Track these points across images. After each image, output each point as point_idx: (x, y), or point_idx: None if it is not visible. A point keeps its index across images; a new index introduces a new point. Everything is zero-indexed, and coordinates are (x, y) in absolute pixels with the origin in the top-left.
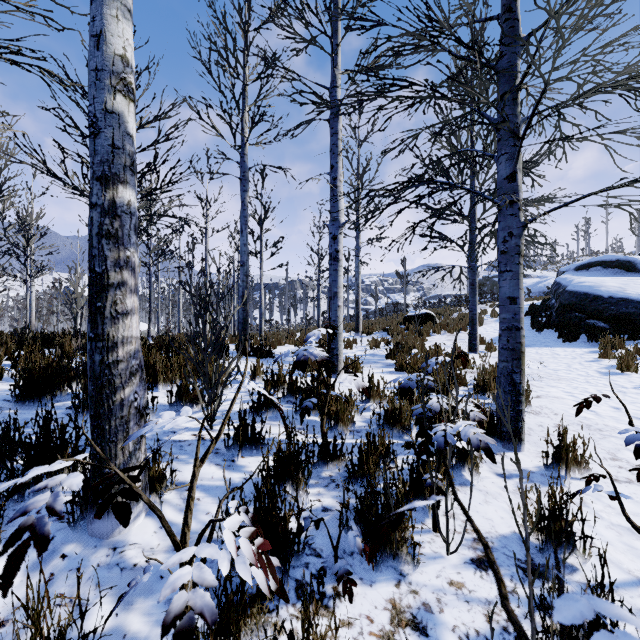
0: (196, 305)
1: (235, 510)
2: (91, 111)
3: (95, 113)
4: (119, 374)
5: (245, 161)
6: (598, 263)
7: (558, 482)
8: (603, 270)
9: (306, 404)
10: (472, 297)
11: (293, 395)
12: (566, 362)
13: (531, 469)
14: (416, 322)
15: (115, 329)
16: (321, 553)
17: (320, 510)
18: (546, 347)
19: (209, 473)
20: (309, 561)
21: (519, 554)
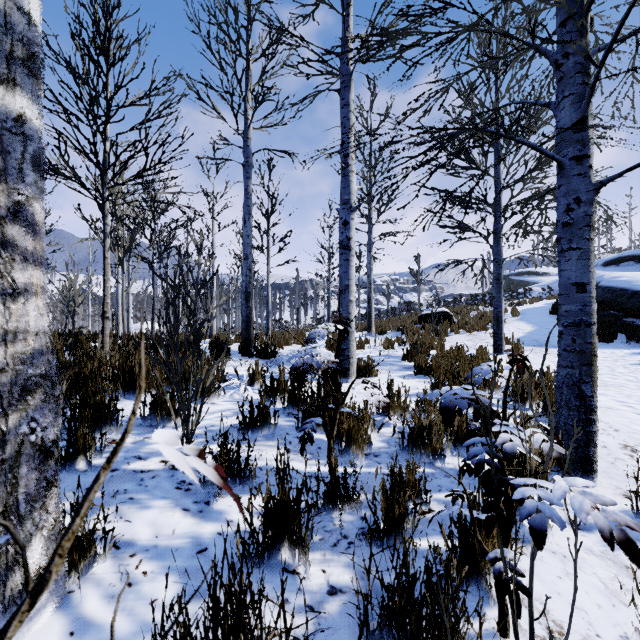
0: (166, 293)
1: None
2: None
3: None
4: None
5: (248, 146)
6: (630, 257)
7: None
8: (636, 265)
9: (307, 425)
10: (497, 293)
11: (295, 406)
12: (607, 365)
13: None
14: (433, 321)
15: None
16: None
17: (325, 592)
18: None
19: (170, 524)
20: None
21: None
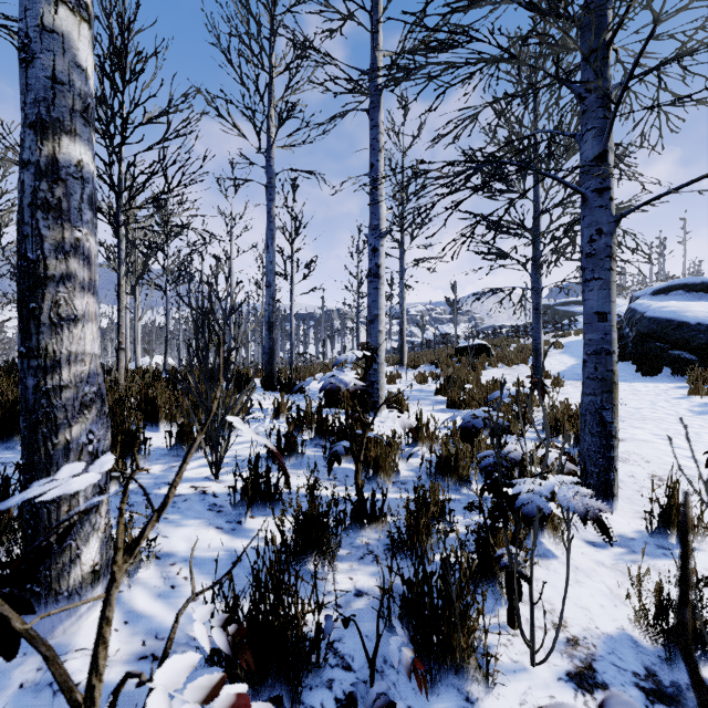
0: (196, 321)
1: (150, 676)
2: (22, 29)
3: (27, 31)
4: (63, 405)
5: (271, 165)
6: (679, 286)
7: (669, 553)
8: (685, 294)
9: (336, 448)
10: (536, 323)
11: (323, 437)
12: (649, 399)
13: (630, 534)
14: (469, 354)
15: (57, 341)
16: (351, 663)
17: (352, 594)
18: (623, 382)
19: (205, 540)
20: (333, 677)
21: (635, 665)
